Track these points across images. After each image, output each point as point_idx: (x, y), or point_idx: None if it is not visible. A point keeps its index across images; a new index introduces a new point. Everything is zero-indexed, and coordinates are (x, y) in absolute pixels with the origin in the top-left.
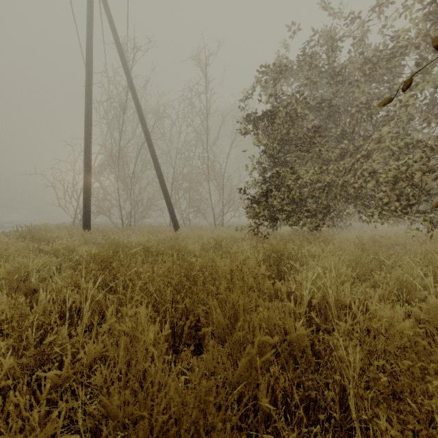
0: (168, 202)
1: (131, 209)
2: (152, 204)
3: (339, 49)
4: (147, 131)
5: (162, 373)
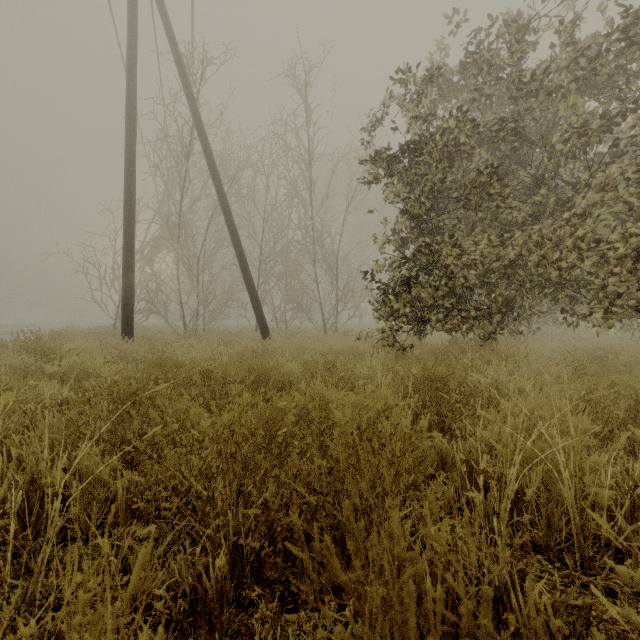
0: (253, 294)
1: (197, 305)
2: (230, 298)
3: (527, 43)
4: (220, 186)
5: None
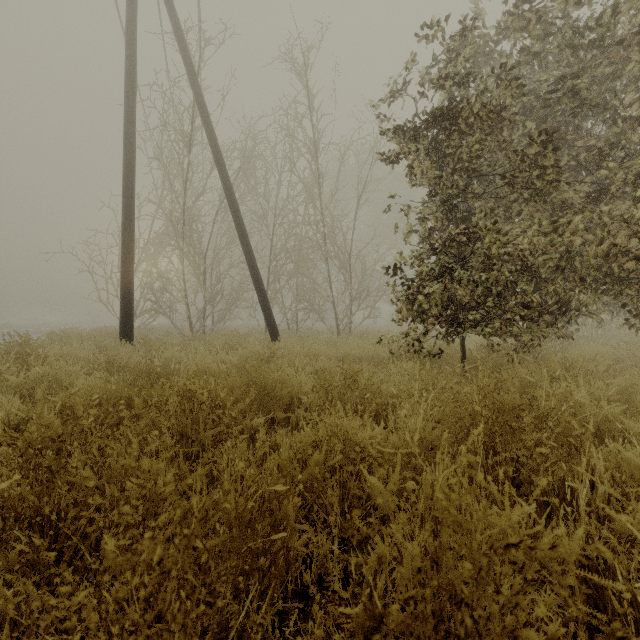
0: (261, 293)
1: (204, 305)
2: (238, 297)
3: None
4: (226, 176)
5: None
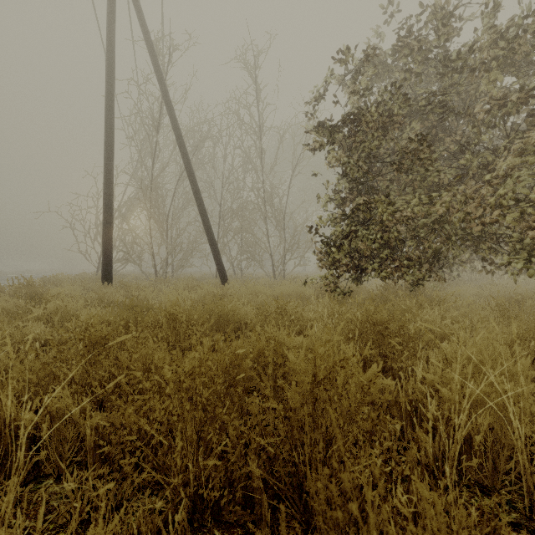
0: (213, 246)
1: (166, 255)
2: (194, 249)
3: (451, 28)
4: (186, 154)
5: None
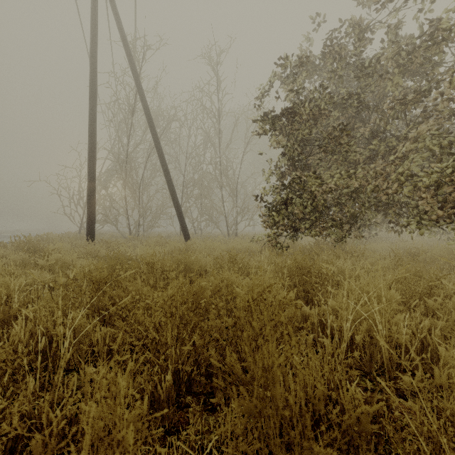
0: (178, 210)
1: (139, 217)
2: (162, 212)
3: (367, 39)
4: (155, 134)
5: (161, 442)
